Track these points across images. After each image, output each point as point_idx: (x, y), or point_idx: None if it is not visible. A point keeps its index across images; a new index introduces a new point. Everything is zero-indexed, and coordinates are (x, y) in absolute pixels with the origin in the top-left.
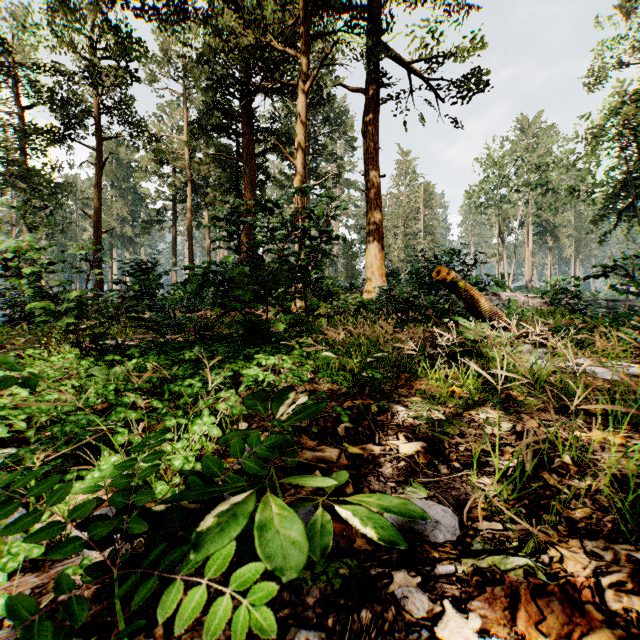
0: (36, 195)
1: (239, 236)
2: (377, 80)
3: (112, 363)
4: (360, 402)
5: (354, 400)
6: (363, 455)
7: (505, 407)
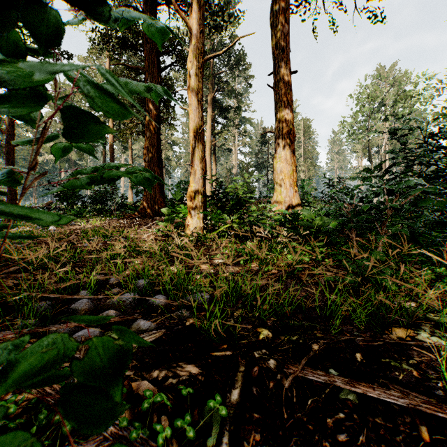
0: None
1: None
2: None
3: None
4: None
5: None
6: None
7: None
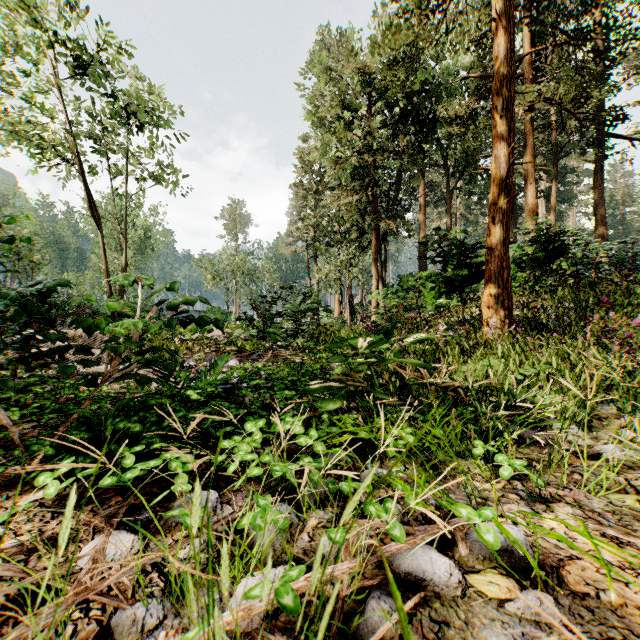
0: None
1: None
2: (600, 162)
3: None
4: None
5: None
6: None
7: None
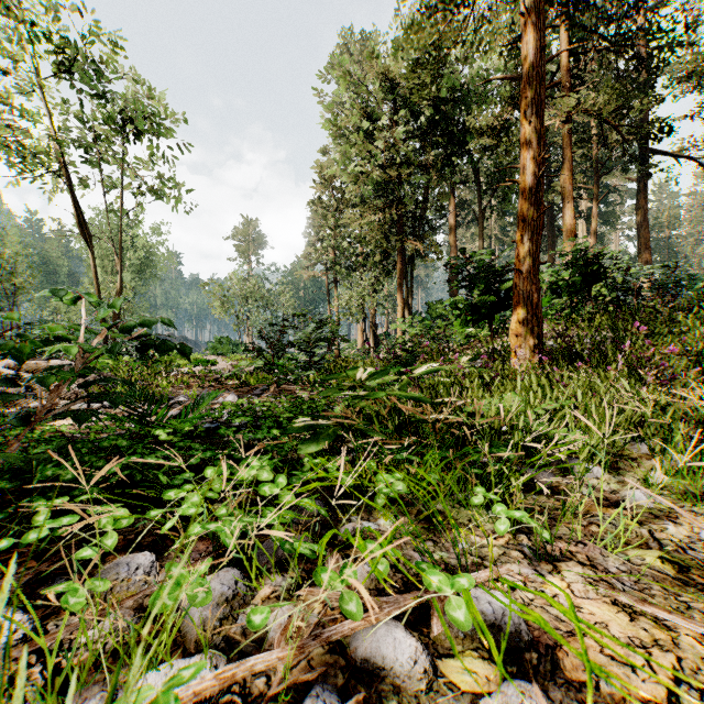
0: None
1: None
2: (644, 181)
3: None
4: None
5: None
6: None
7: None
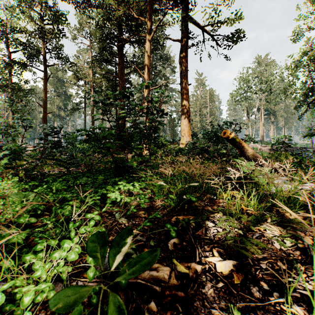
0: (15, 95)
1: (110, 112)
2: (187, 34)
3: (35, 186)
4: (182, 217)
5: (178, 215)
6: (188, 274)
7: (280, 222)
